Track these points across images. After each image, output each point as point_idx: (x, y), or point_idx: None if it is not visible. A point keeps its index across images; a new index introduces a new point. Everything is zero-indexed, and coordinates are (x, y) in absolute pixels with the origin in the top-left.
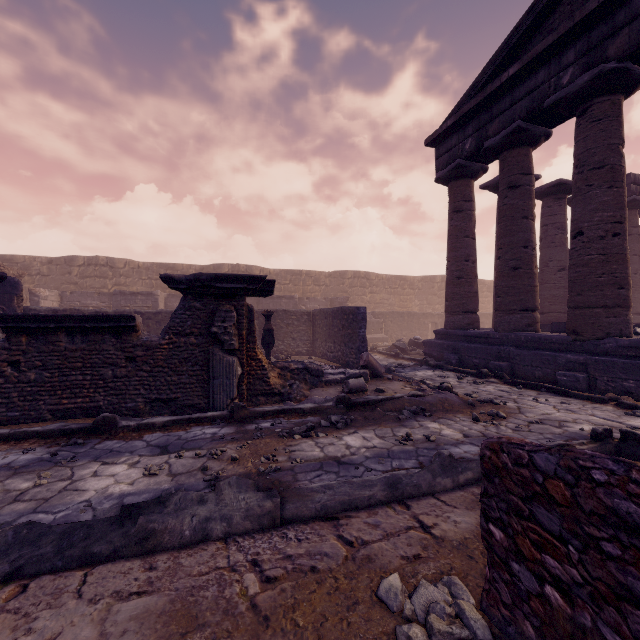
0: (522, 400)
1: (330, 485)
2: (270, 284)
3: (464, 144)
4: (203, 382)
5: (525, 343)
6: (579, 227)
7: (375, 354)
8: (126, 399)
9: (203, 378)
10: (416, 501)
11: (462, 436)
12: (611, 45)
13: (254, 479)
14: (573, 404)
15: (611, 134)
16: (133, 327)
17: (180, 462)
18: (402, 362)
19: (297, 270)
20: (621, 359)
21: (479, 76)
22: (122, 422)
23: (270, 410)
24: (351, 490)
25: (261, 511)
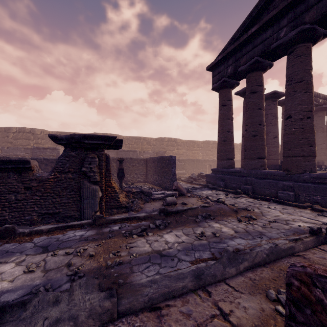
0: (262, 207)
1: (155, 280)
2: (120, 142)
3: (227, 69)
4: (77, 201)
5: (260, 175)
6: (289, 113)
7: (180, 181)
8: (24, 214)
9: (77, 199)
10: (214, 288)
11: (234, 232)
12: (307, 15)
13: (103, 272)
14: (289, 209)
15: (306, 64)
16: (29, 168)
17: (53, 259)
18: (194, 186)
19: (138, 137)
20: (313, 184)
21: (235, 33)
22: (19, 230)
23: (119, 218)
24: (170, 283)
25: (101, 310)
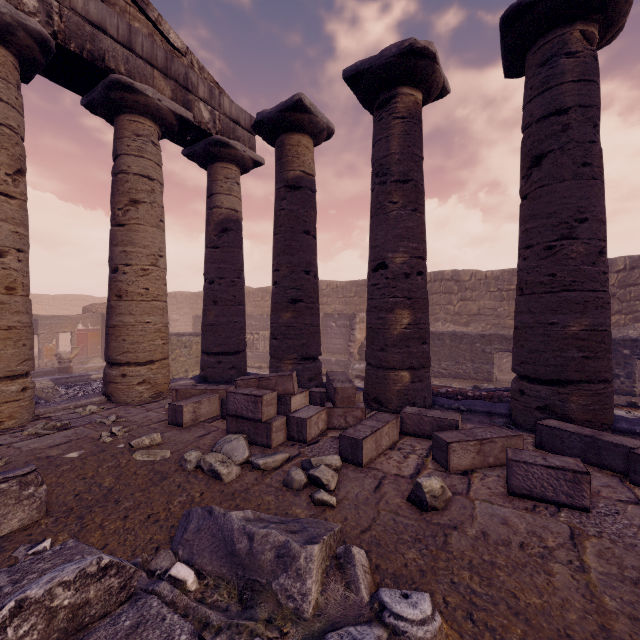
0: None
1: None
2: None
3: None
4: None
5: None
6: None
7: None
8: None
9: None
10: None
11: None
12: None
13: None
14: None
15: None
16: None
17: None
18: None
19: (362, 280)
20: None
21: None
22: None
23: None
24: None
25: None
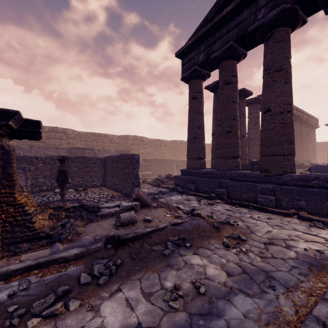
0: (244, 218)
1: None
2: (33, 125)
3: (198, 57)
4: None
5: (235, 177)
6: (268, 106)
7: (145, 184)
8: None
9: None
10: None
11: (226, 275)
12: None
13: None
14: (275, 219)
15: (286, 50)
16: None
17: None
18: (162, 189)
19: (98, 133)
20: (296, 187)
21: (208, 13)
22: None
23: (19, 268)
24: None
25: None
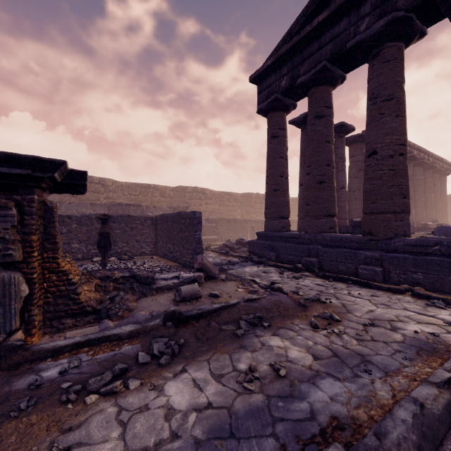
0: (340, 295)
1: None
2: (79, 176)
3: (280, 81)
4: None
5: (330, 242)
6: (374, 147)
7: (209, 252)
8: None
9: None
10: None
11: (312, 359)
12: None
13: None
14: (381, 296)
15: (397, 73)
16: None
17: None
18: (231, 259)
19: (146, 184)
20: (411, 255)
21: (293, 24)
22: None
23: (67, 344)
24: None
25: None
